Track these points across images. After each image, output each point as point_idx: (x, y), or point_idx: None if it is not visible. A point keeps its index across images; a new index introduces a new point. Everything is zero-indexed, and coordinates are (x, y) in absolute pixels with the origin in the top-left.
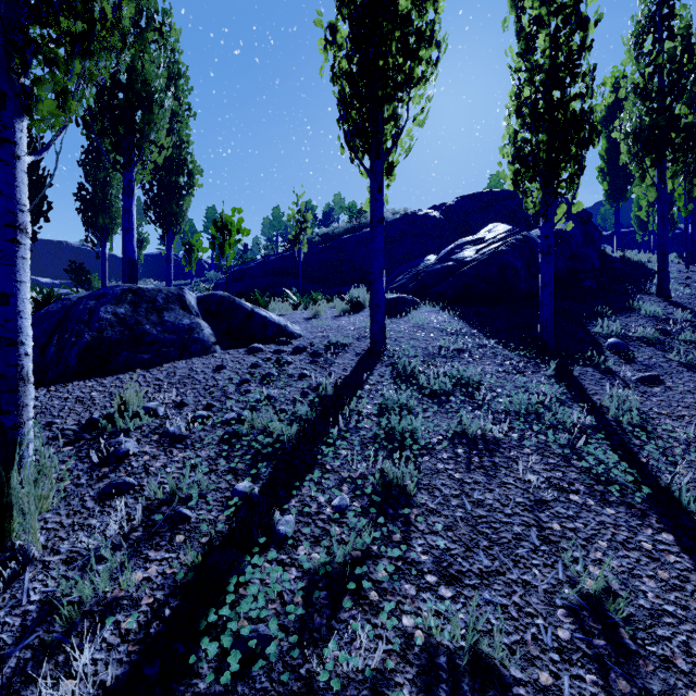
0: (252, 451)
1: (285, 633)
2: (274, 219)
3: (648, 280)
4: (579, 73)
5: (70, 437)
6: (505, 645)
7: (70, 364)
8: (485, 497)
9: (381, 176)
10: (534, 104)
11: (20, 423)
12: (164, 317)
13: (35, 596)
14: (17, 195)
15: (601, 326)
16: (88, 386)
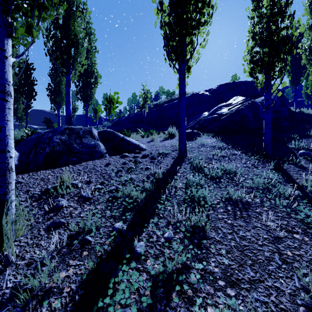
0: (123, 206)
1: None
2: (133, 98)
3: None
4: (285, 16)
5: (36, 197)
6: None
7: (39, 162)
8: (246, 234)
9: (184, 72)
10: (261, 33)
11: (7, 192)
12: (83, 140)
13: (9, 284)
14: (6, 76)
15: (294, 144)
16: (47, 173)
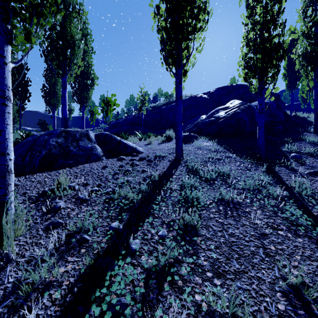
0: (119, 207)
1: (135, 302)
2: (131, 100)
3: (309, 125)
4: (277, 24)
5: (33, 199)
6: (250, 312)
7: (35, 165)
8: (235, 232)
9: (180, 76)
10: (255, 40)
11: (6, 193)
12: (79, 143)
13: (11, 279)
14: (5, 82)
15: (287, 148)
16: (43, 175)
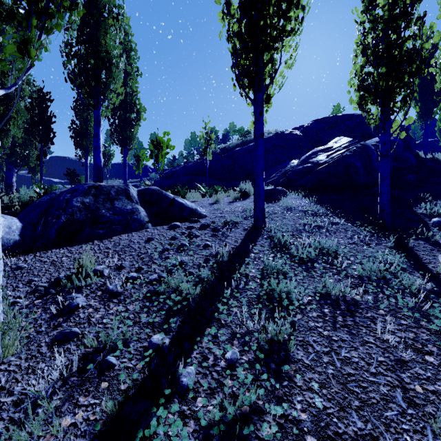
0: (167, 306)
1: None
2: (192, 139)
3: None
4: (411, 20)
5: (41, 292)
6: None
7: (51, 237)
8: (351, 355)
9: (261, 104)
10: (376, 46)
11: None
12: (115, 204)
13: None
14: None
15: (425, 208)
16: (61, 253)
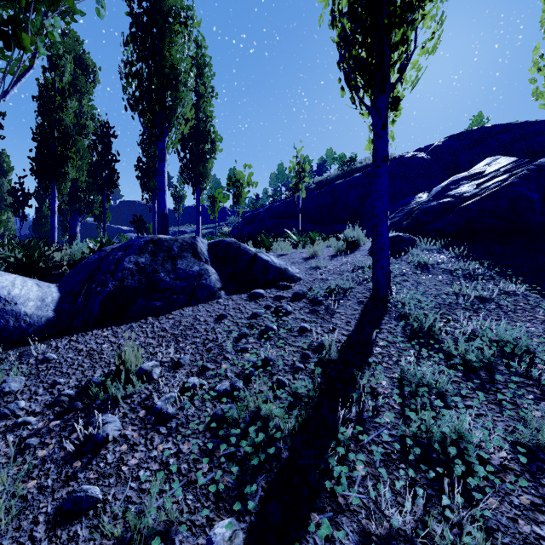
0: (241, 451)
1: None
2: (279, 173)
3: None
4: None
5: (63, 405)
6: None
7: (93, 313)
8: None
9: (385, 112)
10: None
11: None
12: (177, 264)
13: None
14: None
15: None
16: (103, 336)
